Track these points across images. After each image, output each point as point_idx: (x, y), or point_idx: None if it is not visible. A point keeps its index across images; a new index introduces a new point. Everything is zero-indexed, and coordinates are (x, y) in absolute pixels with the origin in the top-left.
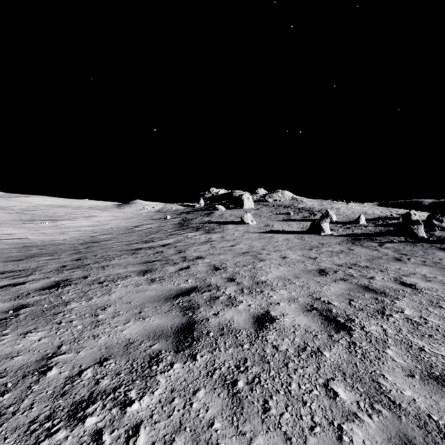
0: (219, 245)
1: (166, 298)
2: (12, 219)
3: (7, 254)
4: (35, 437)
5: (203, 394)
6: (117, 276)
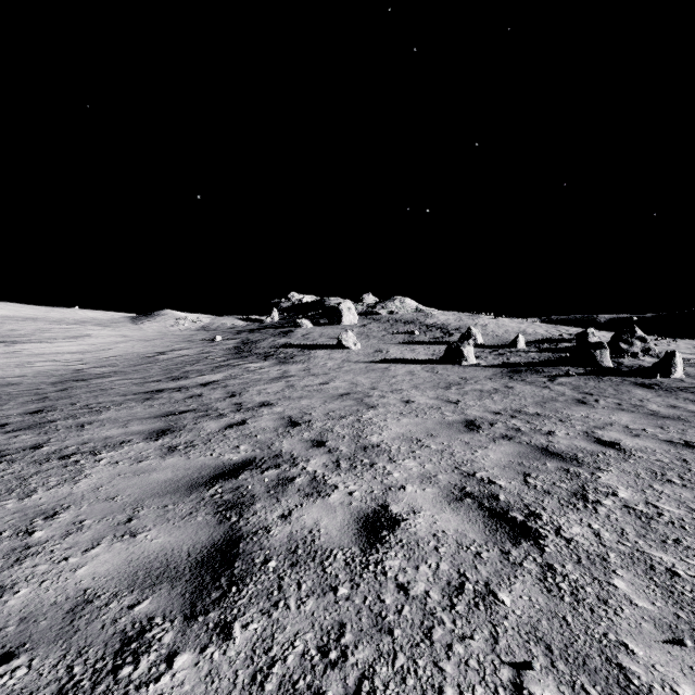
0: (301, 382)
1: (191, 485)
2: None
3: None
4: None
5: None
6: (103, 442)
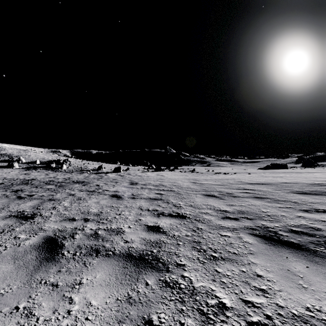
0: None
1: None
2: None
3: None
4: None
5: None
6: None
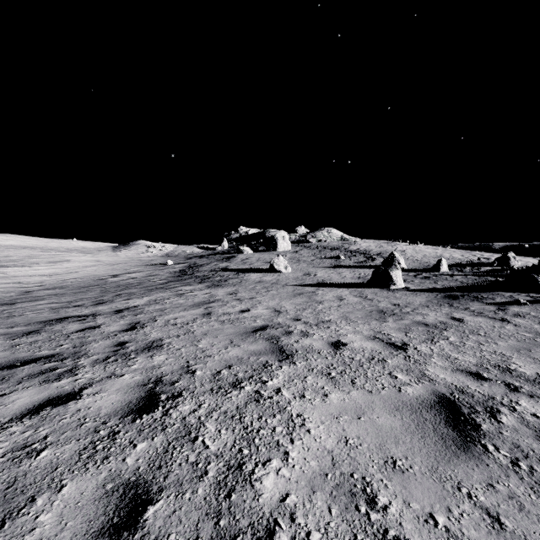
0: (220, 309)
1: None
2: None
3: None
4: None
5: None
6: None
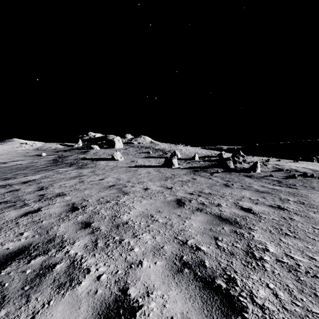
0: (88, 179)
1: None
2: None
3: None
4: None
5: None
6: None
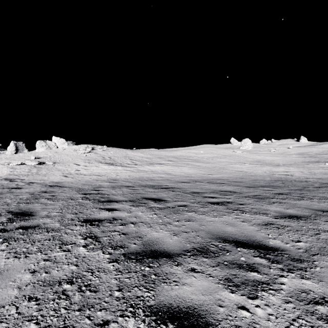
0: None
1: (221, 237)
2: (302, 161)
3: (256, 183)
4: (83, 234)
5: (72, 268)
6: (258, 210)
